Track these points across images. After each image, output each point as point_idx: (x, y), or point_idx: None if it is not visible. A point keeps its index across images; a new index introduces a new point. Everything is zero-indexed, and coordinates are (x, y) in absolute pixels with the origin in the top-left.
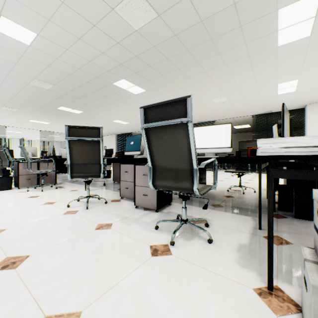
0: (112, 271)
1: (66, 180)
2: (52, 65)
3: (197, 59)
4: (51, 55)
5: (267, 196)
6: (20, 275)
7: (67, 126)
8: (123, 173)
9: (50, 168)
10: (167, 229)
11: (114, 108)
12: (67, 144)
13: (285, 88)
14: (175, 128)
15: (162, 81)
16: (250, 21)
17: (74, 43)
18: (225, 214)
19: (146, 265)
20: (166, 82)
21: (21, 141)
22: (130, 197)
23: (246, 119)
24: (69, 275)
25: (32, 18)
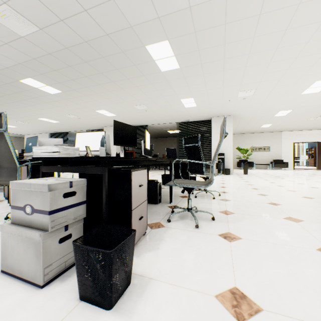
0: None
1: None
2: None
3: (100, 71)
4: None
5: None
6: None
7: None
8: None
9: None
10: None
11: (32, 105)
12: None
13: (188, 103)
14: None
15: (75, 85)
16: (128, 49)
17: None
18: None
19: None
20: (80, 86)
21: None
22: None
23: (174, 125)
24: None
25: None
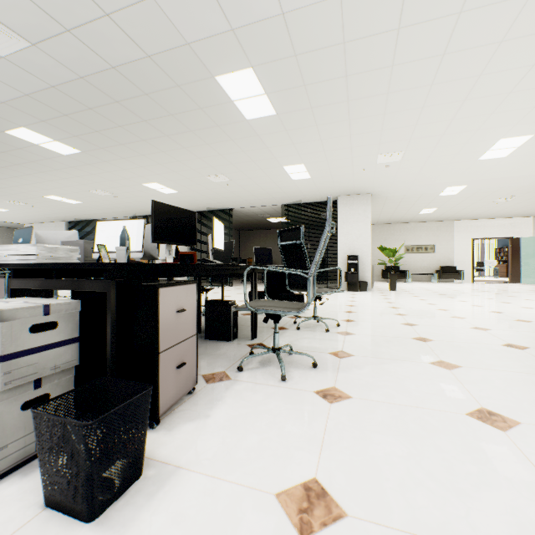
0: None
1: None
2: None
3: (142, 118)
4: None
5: None
6: None
7: None
8: None
9: None
10: None
11: (33, 174)
12: None
13: (297, 173)
14: None
15: (103, 140)
16: (187, 82)
17: None
18: None
19: None
20: (112, 142)
21: None
22: None
23: (277, 210)
24: None
25: None
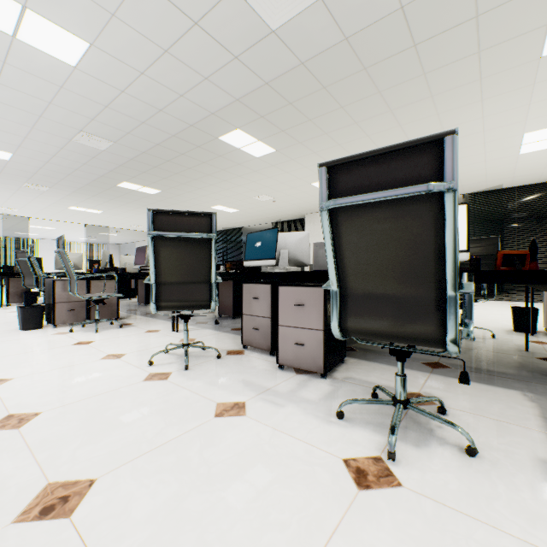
0: (284, 529)
1: (134, 311)
2: (114, 105)
3: (379, 88)
4: (112, 86)
5: (525, 346)
6: (82, 535)
7: (151, 211)
8: (249, 300)
9: (109, 290)
10: (361, 418)
11: (215, 184)
12: (150, 246)
13: (537, 142)
14: (407, 207)
15: (308, 131)
16: (497, 4)
17: (156, 60)
18: (464, 385)
19: (357, 514)
20: (315, 133)
21: (59, 242)
22: (264, 346)
23: None
24: (192, 540)
25: (82, 12)
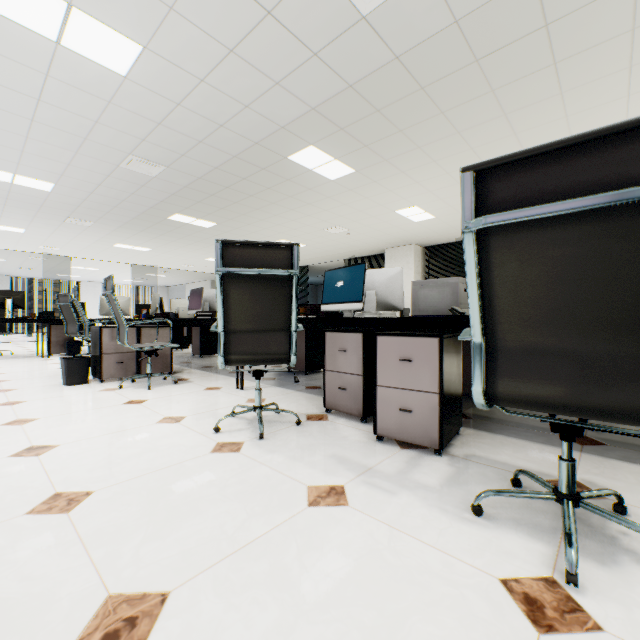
0: None
1: (188, 363)
2: (168, 122)
3: (492, 85)
4: (167, 98)
5: None
6: None
7: (219, 242)
8: (334, 353)
9: (162, 339)
10: (506, 515)
11: (280, 214)
12: (219, 286)
13: None
14: (606, 223)
15: (397, 145)
16: None
17: (219, 63)
18: (636, 471)
19: None
20: (406, 147)
21: (107, 283)
22: (353, 411)
23: None
24: None
25: (136, 7)
